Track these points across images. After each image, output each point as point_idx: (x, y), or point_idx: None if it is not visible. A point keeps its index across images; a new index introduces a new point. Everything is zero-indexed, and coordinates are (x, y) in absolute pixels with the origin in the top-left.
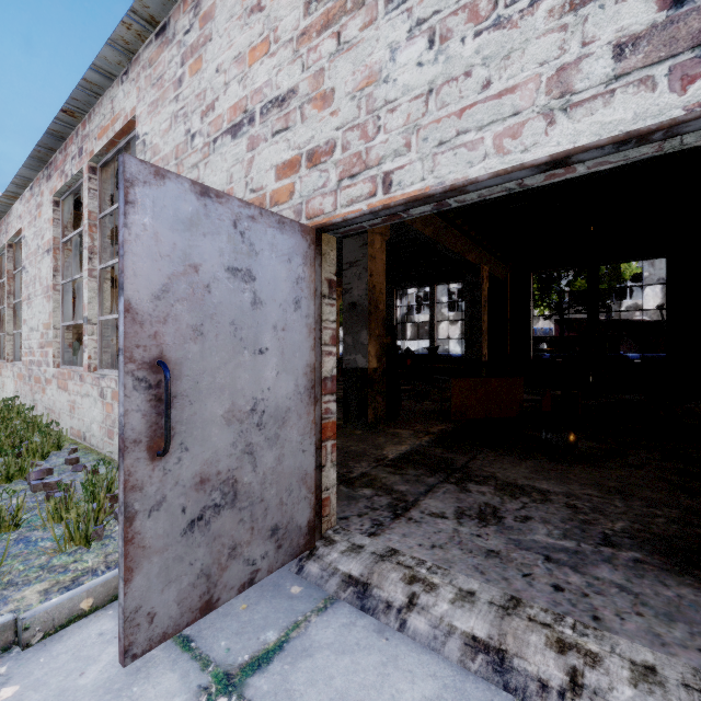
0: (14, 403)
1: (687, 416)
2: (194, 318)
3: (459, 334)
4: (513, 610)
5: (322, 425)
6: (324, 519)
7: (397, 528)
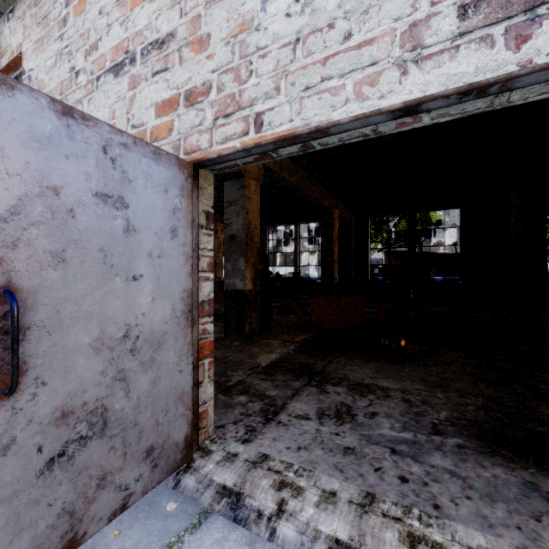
0: None
1: (476, 322)
2: (53, 243)
3: (316, 262)
4: (369, 507)
5: (200, 345)
6: (202, 431)
7: (268, 433)
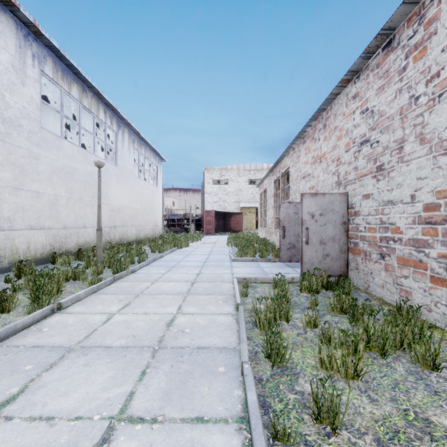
0: (265, 239)
1: None
2: (288, 220)
3: None
4: None
5: None
6: None
7: None
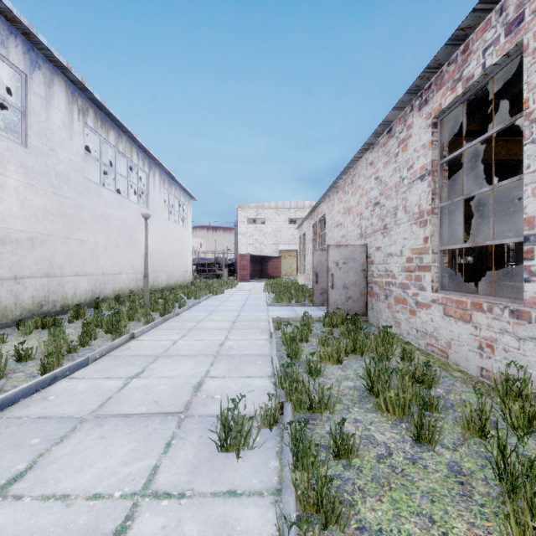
0: (304, 286)
1: None
2: (321, 267)
3: None
4: None
5: None
6: None
7: None
